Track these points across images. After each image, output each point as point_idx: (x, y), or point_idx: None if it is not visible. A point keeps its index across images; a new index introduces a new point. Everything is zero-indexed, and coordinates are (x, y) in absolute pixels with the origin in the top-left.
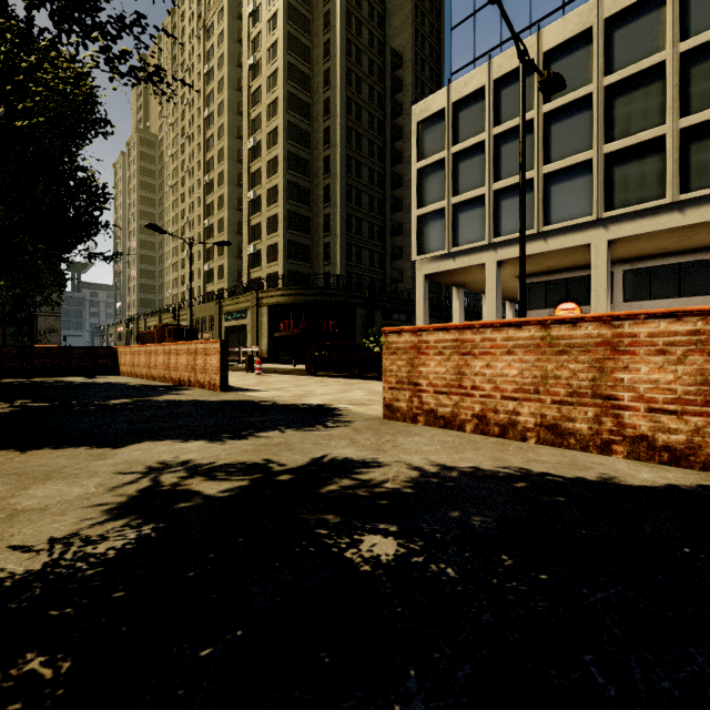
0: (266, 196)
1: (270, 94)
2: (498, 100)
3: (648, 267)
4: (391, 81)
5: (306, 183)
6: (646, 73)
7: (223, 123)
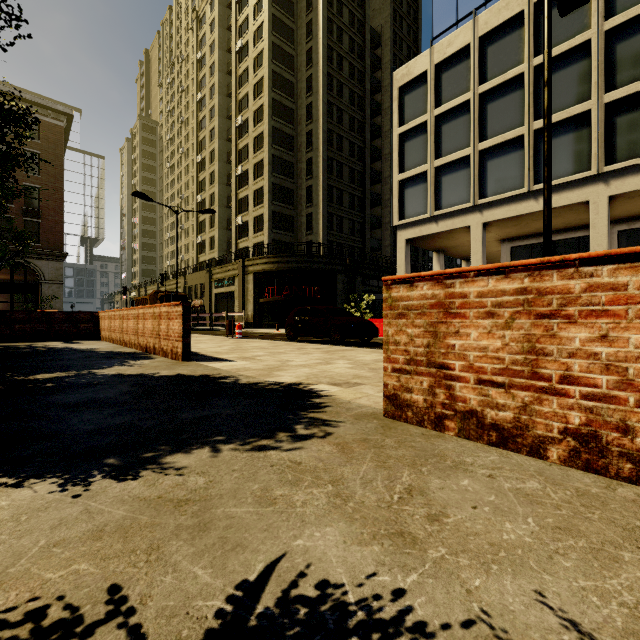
0: (253, 171)
1: (256, 74)
2: (484, 57)
3: None
4: (370, 59)
5: (290, 157)
6: None
7: (214, 105)
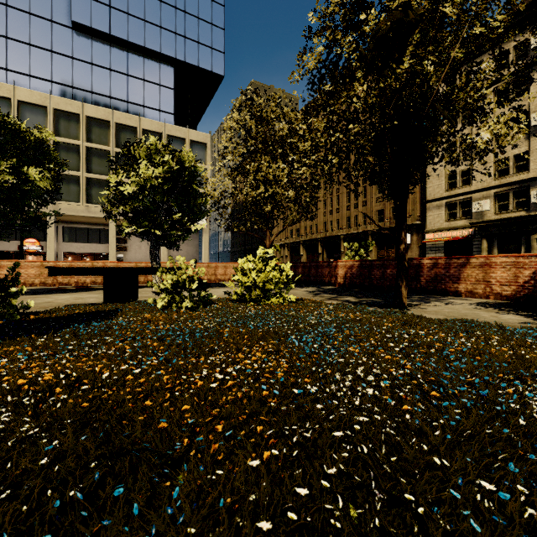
0: None
1: None
2: None
3: (75, 227)
4: None
5: None
6: (73, 145)
7: None
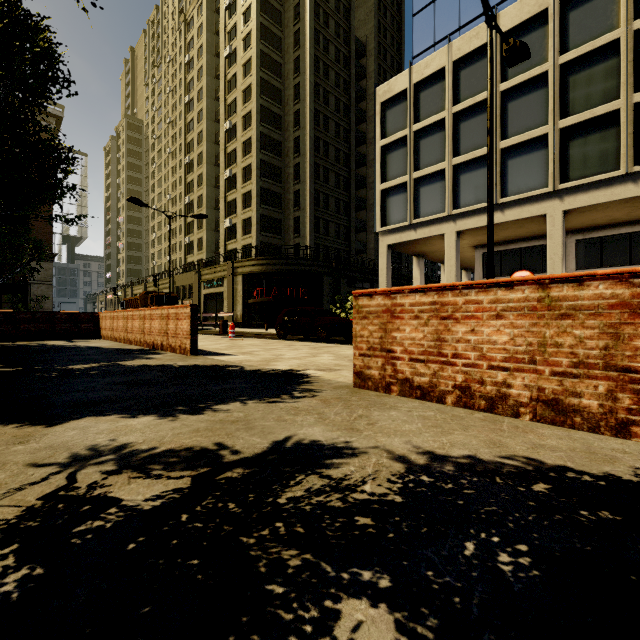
0: (241, 174)
1: (244, 81)
2: (457, 80)
3: (599, 237)
4: (355, 68)
5: (278, 162)
6: (600, 51)
7: (202, 108)
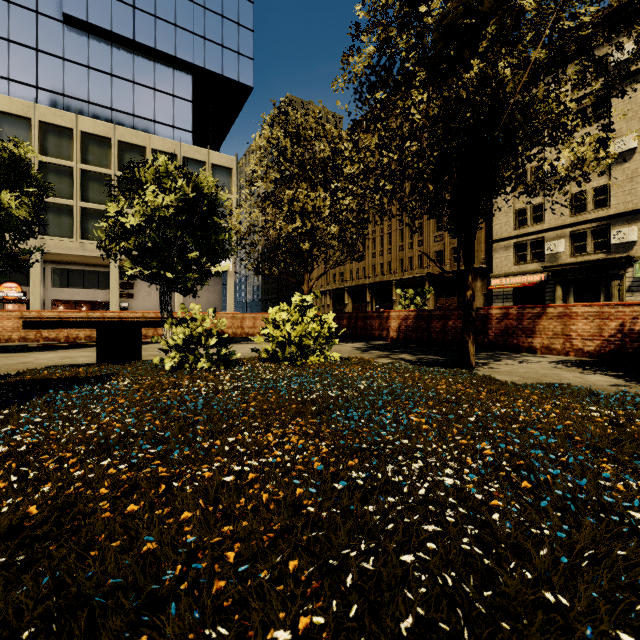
0: None
1: None
2: None
3: (67, 269)
4: None
5: None
6: (64, 167)
7: None
